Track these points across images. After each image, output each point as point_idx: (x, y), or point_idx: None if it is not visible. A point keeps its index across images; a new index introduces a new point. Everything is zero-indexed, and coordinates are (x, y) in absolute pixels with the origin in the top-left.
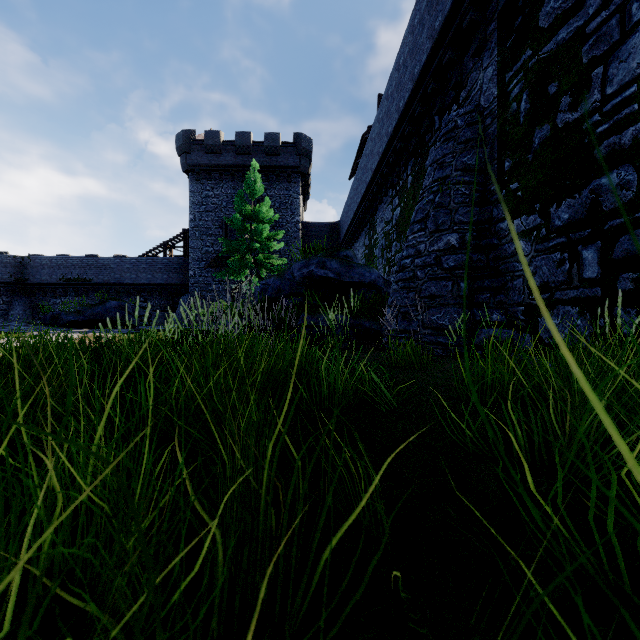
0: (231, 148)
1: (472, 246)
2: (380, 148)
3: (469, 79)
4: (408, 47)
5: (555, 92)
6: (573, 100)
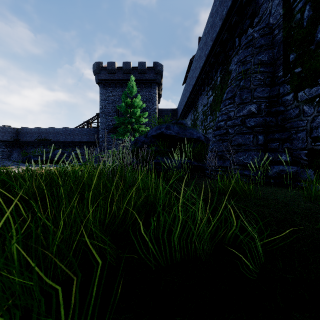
0: (121, 70)
1: (266, 112)
2: (201, 64)
3: (261, 9)
4: (219, 1)
5: None
6: None
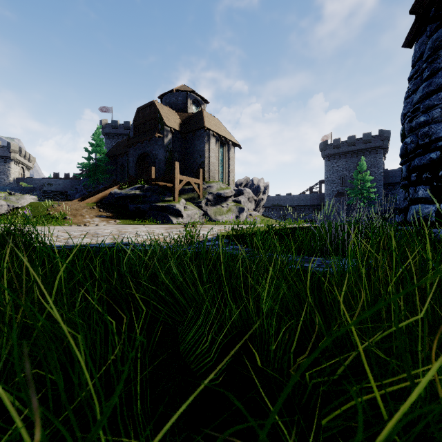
0: (345, 144)
1: None
2: None
3: None
4: None
5: None
6: None
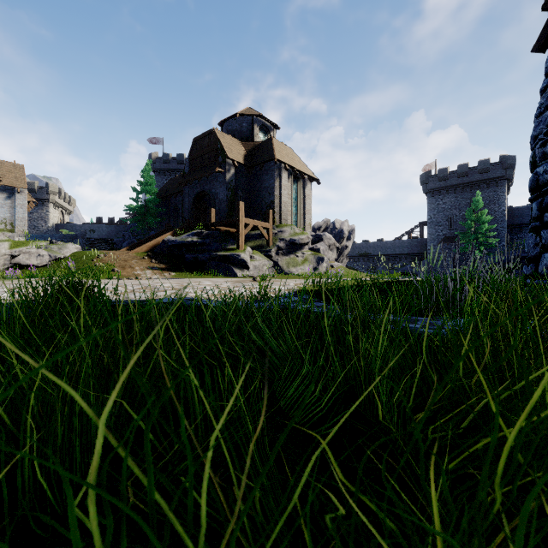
0: (454, 175)
1: None
2: None
3: None
4: None
5: None
6: None
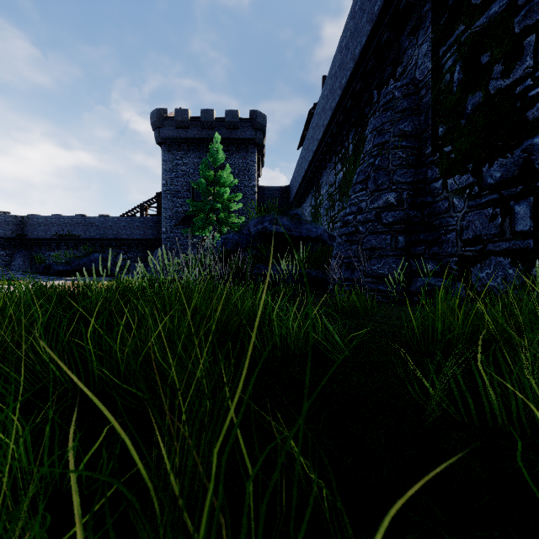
0: (197, 123)
1: (408, 204)
2: (325, 121)
3: (405, 56)
4: (350, 31)
5: (487, 61)
6: (505, 68)
